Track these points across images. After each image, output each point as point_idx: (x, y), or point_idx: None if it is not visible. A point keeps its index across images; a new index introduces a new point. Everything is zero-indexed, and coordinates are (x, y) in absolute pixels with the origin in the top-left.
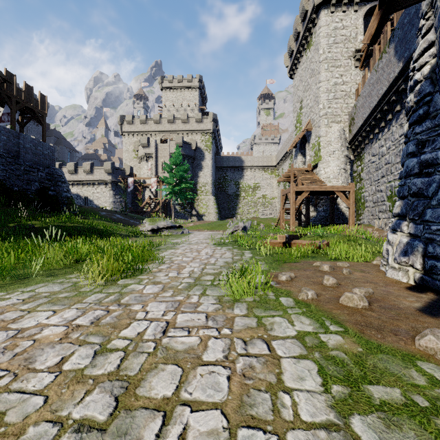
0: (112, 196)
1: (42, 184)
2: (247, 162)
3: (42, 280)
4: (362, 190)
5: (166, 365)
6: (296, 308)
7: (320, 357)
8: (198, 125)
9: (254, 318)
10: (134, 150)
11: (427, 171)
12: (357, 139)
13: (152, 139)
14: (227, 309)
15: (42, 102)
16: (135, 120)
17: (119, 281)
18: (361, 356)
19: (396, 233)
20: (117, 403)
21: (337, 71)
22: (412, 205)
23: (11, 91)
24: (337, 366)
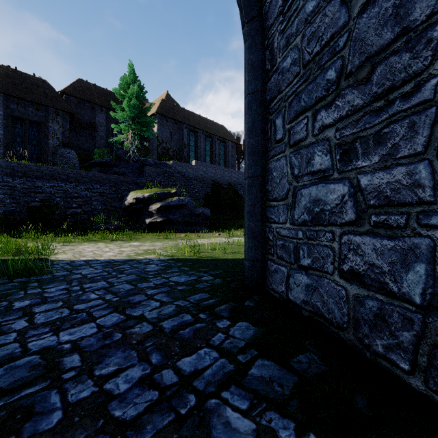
0: None
1: None
2: None
3: None
4: None
5: None
6: None
7: None
8: None
9: None
10: None
11: None
12: None
13: None
14: None
15: None
16: None
17: None
18: None
19: None
20: None
21: None
22: None
23: (238, 147)
24: None
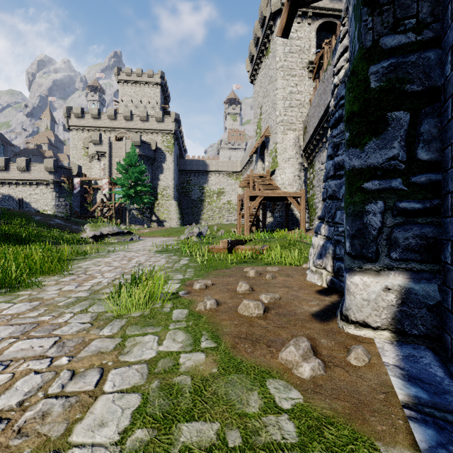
0: (55, 199)
1: None
2: (211, 166)
3: None
4: (314, 196)
5: None
6: (183, 321)
7: (155, 388)
8: (158, 124)
9: (118, 339)
10: (84, 147)
11: (340, 173)
12: (310, 147)
13: (105, 136)
14: (96, 328)
15: None
16: (85, 113)
17: None
18: (208, 380)
19: (317, 236)
20: None
21: (292, 80)
22: (328, 208)
23: None
24: (167, 399)
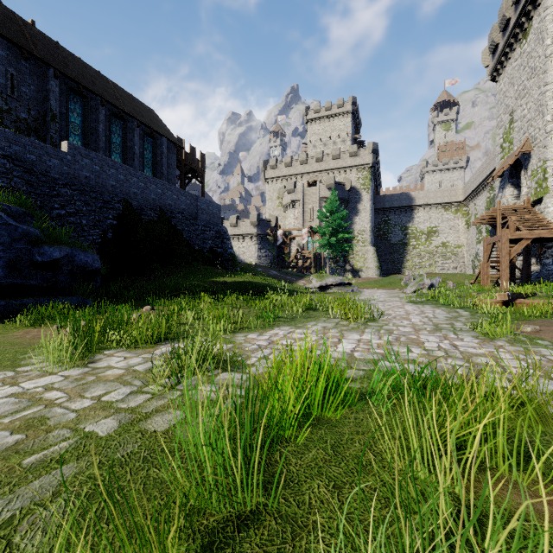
0: (257, 251)
1: (213, 242)
2: (418, 200)
3: (307, 320)
4: None
5: (477, 357)
6: None
7: None
8: (353, 160)
9: (519, 347)
10: (278, 197)
11: None
12: None
13: (297, 183)
14: (490, 342)
15: (202, 161)
16: (279, 164)
17: (369, 323)
18: None
19: None
20: (468, 363)
21: None
22: None
23: (181, 156)
24: None
